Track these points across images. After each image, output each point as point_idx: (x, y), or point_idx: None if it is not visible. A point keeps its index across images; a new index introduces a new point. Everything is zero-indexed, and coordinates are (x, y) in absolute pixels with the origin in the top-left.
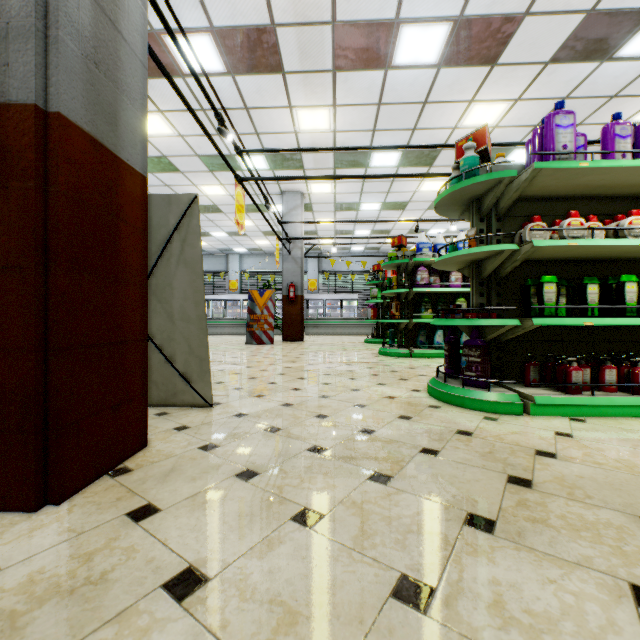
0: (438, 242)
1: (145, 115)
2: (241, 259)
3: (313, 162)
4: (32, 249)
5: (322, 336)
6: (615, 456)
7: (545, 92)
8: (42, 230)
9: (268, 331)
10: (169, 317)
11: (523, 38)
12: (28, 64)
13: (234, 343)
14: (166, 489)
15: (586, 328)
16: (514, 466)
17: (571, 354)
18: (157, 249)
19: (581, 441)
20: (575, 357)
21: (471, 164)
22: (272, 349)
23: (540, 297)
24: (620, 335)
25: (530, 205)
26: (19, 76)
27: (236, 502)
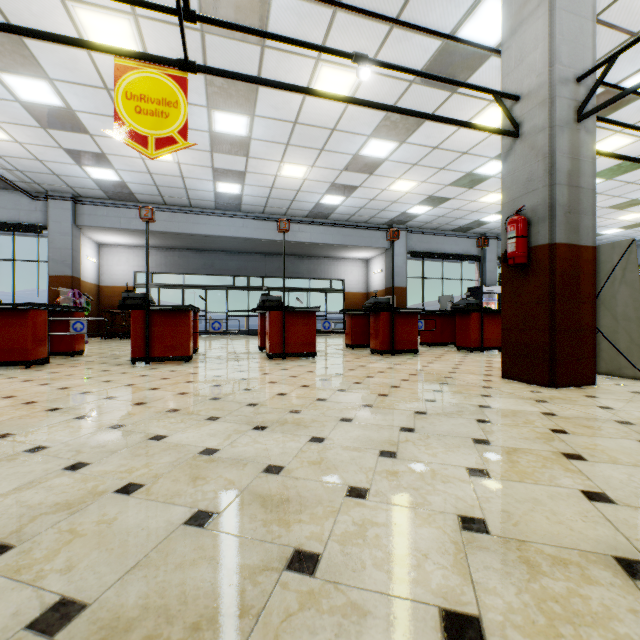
0: None
1: (593, 215)
2: None
3: None
4: (546, 295)
5: None
6: None
7: None
8: (549, 287)
9: None
10: (613, 318)
11: None
12: (545, 230)
13: None
14: (602, 395)
15: None
16: None
17: None
18: (604, 276)
19: None
20: None
21: None
22: None
23: None
24: None
25: None
26: (541, 235)
27: (639, 404)
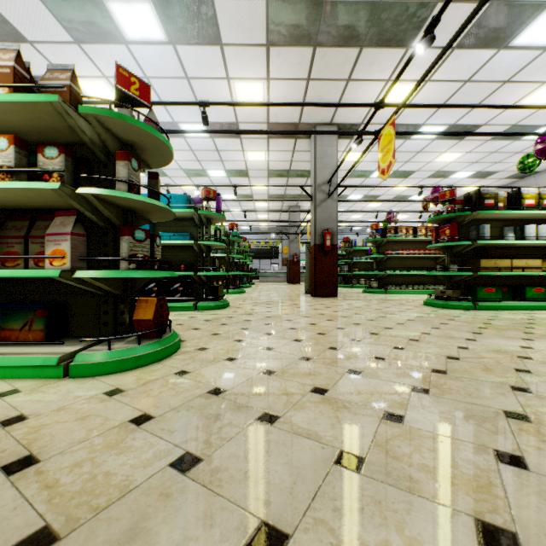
0: None
1: None
2: None
3: None
4: None
5: None
6: None
7: (202, 182)
8: None
9: None
10: None
11: (169, 173)
12: None
13: None
14: None
15: None
16: None
17: None
18: None
19: None
20: None
21: None
22: None
23: None
24: None
25: None
26: None
27: None
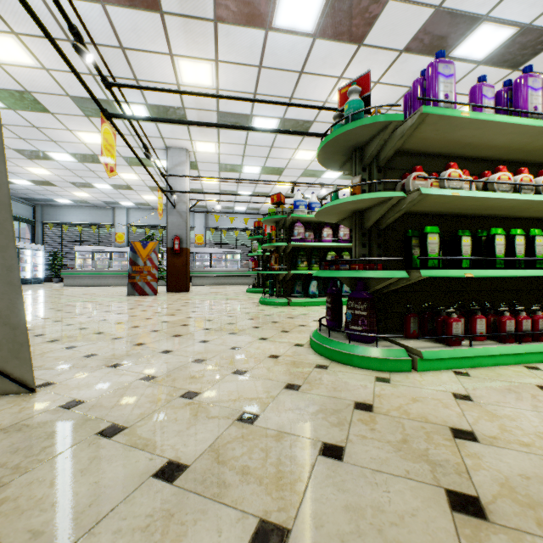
0: (312, 201)
1: None
2: (128, 213)
3: (197, 119)
4: None
5: (208, 286)
6: (531, 428)
7: (398, 79)
8: None
9: (151, 282)
10: None
11: (385, 22)
12: None
13: (115, 295)
14: None
15: (452, 279)
16: (443, 467)
17: (440, 303)
18: None
19: (484, 406)
20: (451, 308)
21: (356, 108)
22: (154, 301)
23: (424, 248)
24: (478, 285)
25: (406, 159)
26: None
27: None
